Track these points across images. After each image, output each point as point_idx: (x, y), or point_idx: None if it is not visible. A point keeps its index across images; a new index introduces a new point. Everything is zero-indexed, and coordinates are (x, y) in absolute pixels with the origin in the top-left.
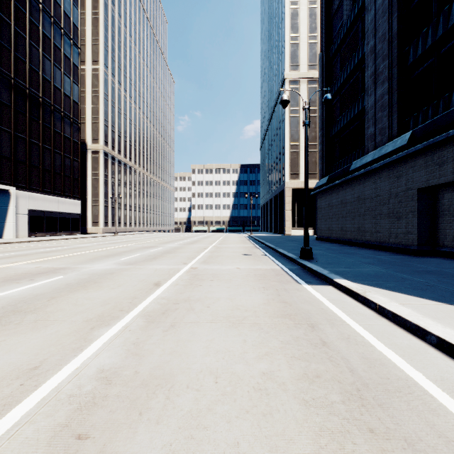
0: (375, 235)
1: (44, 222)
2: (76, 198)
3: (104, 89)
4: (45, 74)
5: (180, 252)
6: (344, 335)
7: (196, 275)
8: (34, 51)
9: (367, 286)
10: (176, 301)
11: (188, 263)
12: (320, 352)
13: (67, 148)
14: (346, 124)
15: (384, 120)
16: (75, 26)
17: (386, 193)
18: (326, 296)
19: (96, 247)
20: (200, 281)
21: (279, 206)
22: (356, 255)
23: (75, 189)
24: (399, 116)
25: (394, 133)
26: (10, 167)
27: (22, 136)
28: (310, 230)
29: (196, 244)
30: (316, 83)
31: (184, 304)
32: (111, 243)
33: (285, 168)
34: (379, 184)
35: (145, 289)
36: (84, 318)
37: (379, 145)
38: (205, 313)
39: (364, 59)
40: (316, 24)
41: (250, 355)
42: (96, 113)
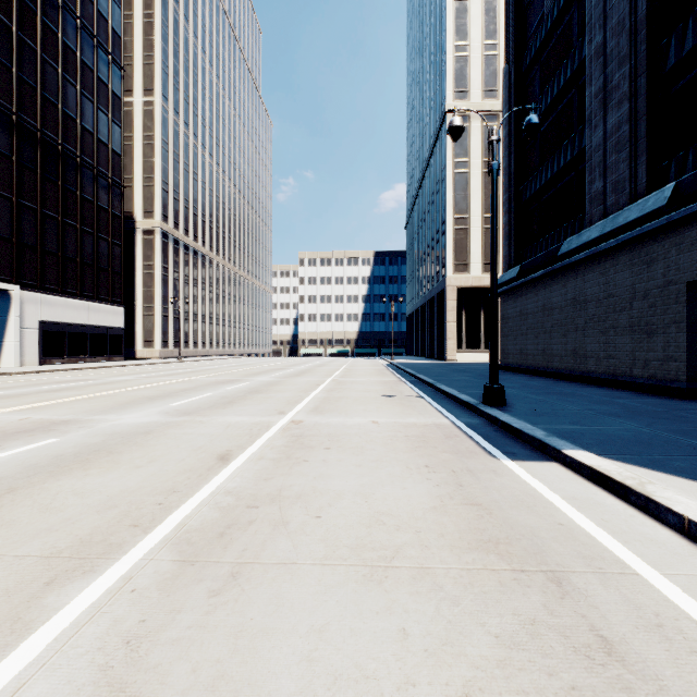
0: (605, 362)
1: (65, 341)
2: (117, 304)
3: (162, 133)
4: (67, 107)
5: (276, 392)
6: (646, 615)
7: (298, 437)
8: (49, 71)
9: (636, 469)
10: (254, 499)
11: (287, 412)
12: (612, 687)
13: (103, 225)
14: (551, 179)
15: (621, 167)
16: (116, 34)
17: (627, 291)
18: (557, 490)
19: (139, 382)
20: (305, 450)
21: (437, 316)
22: (579, 398)
23: (116, 290)
24: (649, 159)
25: (640, 187)
26: (10, 254)
27: (30, 205)
28: (486, 353)
29: (303, 376)
30: (496, 119)
31: (268, 509)
32: (167, 375)
33: (446, 255)
34: (613, 277)
35: (198, 468)
36: (45, 548)
37: (613, 210)
38: (310, 534)
39: (582, 69)
40: (496, 25)
41: (424, 694)
42: (150, 172)
